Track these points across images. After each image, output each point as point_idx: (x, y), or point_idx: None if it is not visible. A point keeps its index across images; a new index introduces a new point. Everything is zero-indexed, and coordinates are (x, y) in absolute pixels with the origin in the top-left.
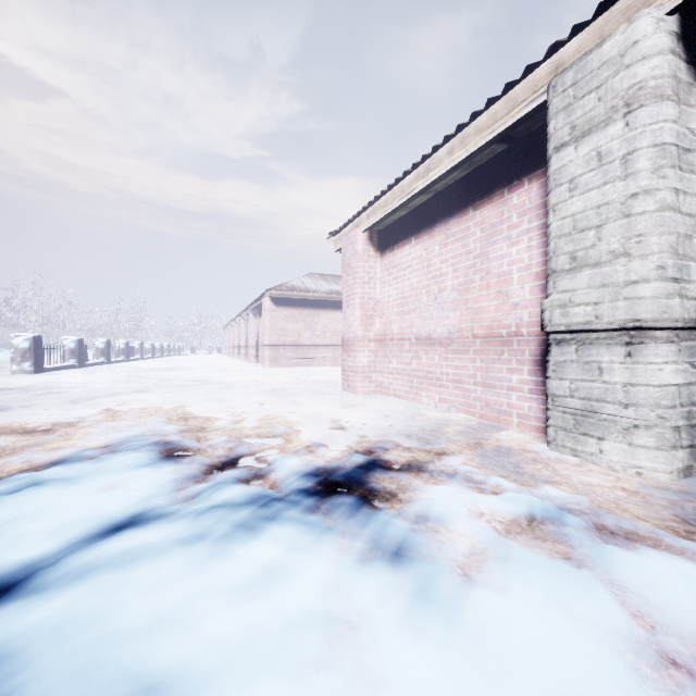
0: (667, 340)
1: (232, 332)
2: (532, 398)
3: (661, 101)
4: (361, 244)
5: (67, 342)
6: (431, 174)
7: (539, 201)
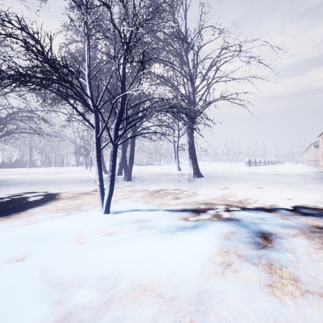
0: None
1: (305, 155)
2: None
3: None
4: (321, 141)
5: (252, 160)
6: None
7: None
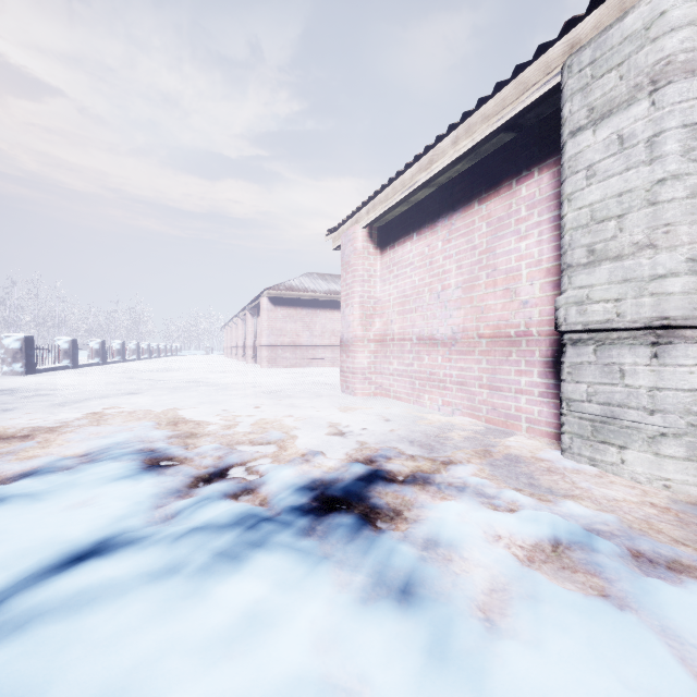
0: None
1: (230, 332)
2: (542, 402)
3: (692, 77)
4: (361, 240)
5: (61, 342)
6: (434, 166)
7: (551, 192)
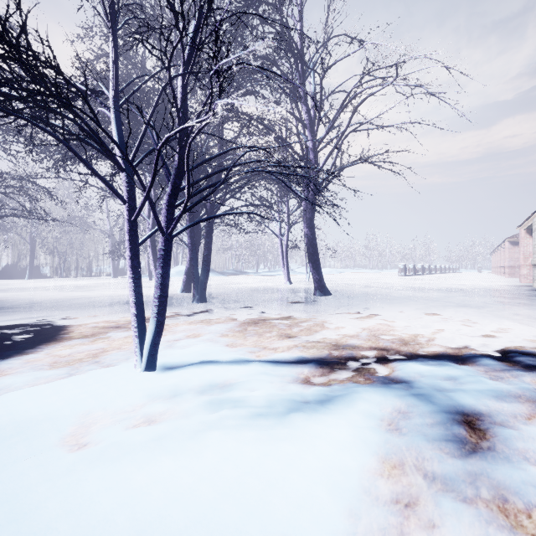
0: None
1: (494, 257)
2: None
3: None
4: (522, 234)
5: (410, 265)
6: (528, 224)
7: None
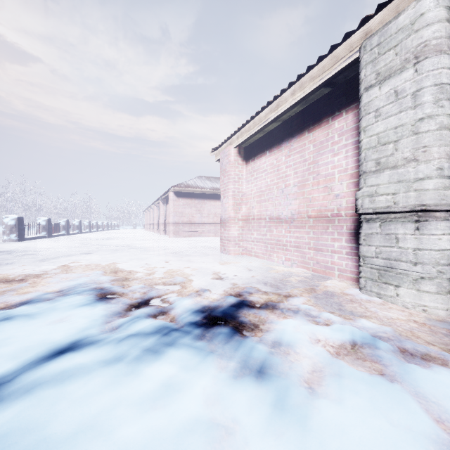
0: (444, 219)
1: (148, 214)
2: (348, 258)
3: (440, 54)
4: (233, 156)
5: (40, 220)
6: (279, 108)
7: (353, 126)
